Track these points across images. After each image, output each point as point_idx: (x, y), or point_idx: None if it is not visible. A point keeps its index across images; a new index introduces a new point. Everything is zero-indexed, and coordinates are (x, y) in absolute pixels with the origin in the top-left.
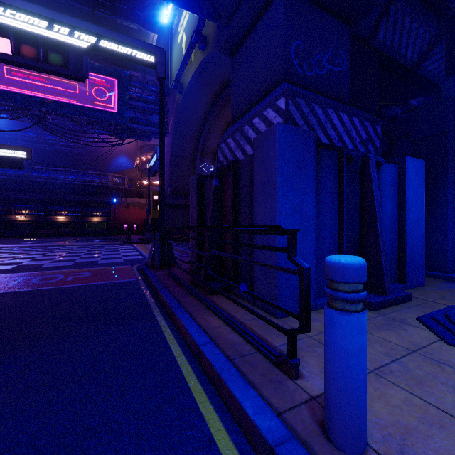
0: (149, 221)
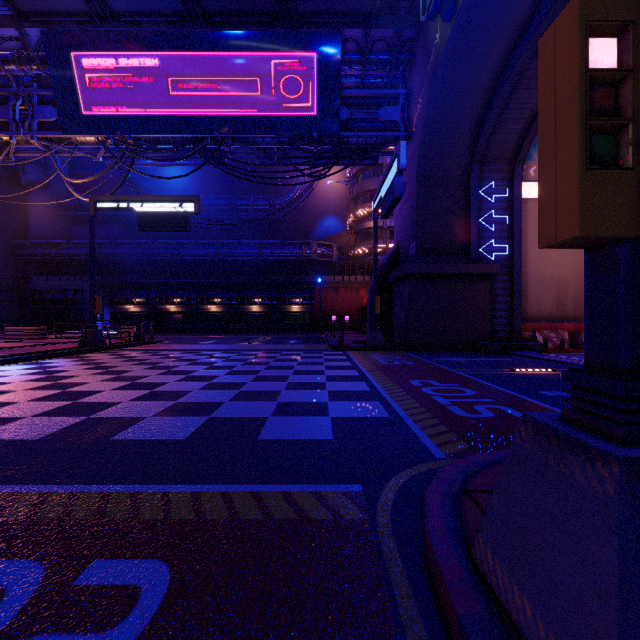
0: (376, 308)
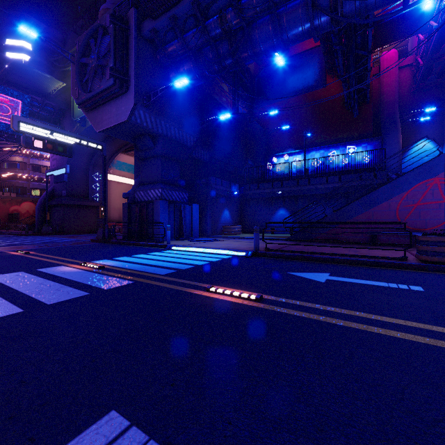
0: (48, 217)
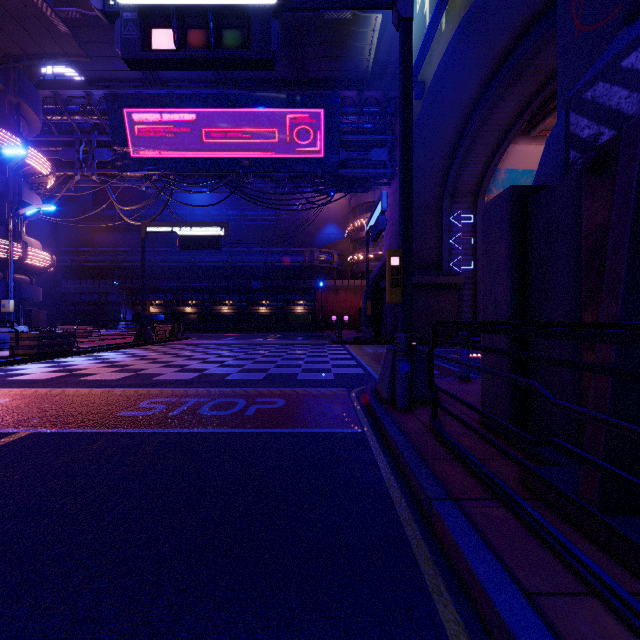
0: (368, 311)
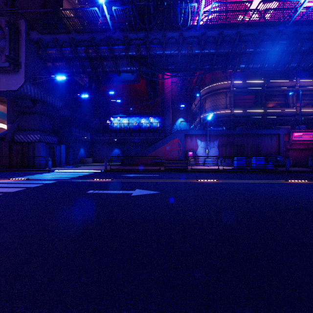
0: None
